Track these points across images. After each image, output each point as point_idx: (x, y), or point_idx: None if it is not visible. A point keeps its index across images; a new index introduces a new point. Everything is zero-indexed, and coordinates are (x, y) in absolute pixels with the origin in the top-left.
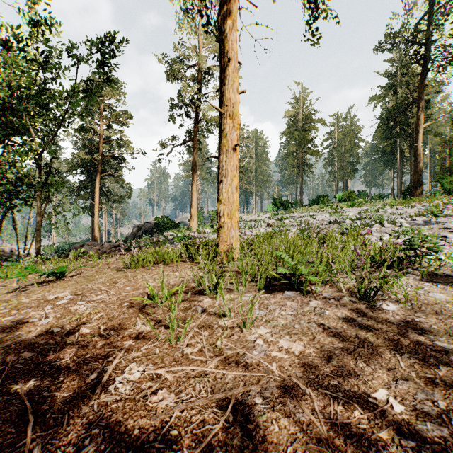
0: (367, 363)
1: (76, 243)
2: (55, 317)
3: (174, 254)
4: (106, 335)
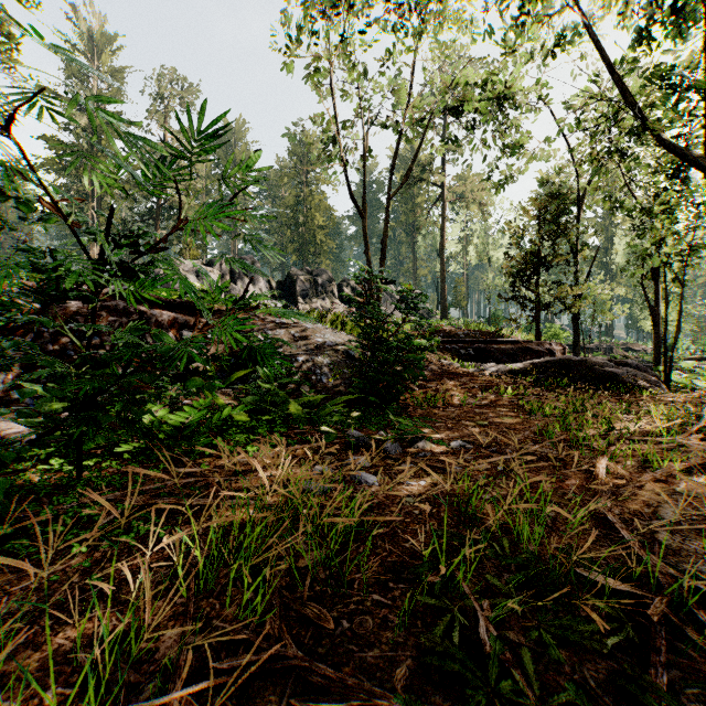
0: None
1: None
2: None
3: None
4: None
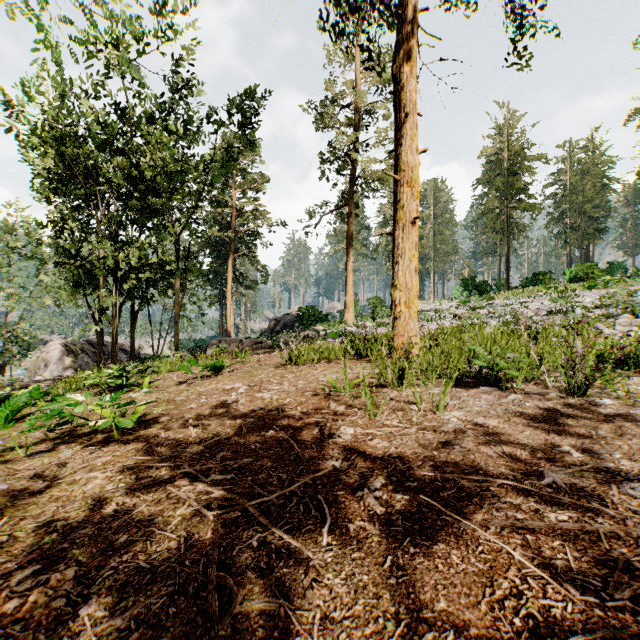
0: (558, 434)
1: (202, 340)
2: (246, 401)
3: (340, 349)
4: (306, 412)
